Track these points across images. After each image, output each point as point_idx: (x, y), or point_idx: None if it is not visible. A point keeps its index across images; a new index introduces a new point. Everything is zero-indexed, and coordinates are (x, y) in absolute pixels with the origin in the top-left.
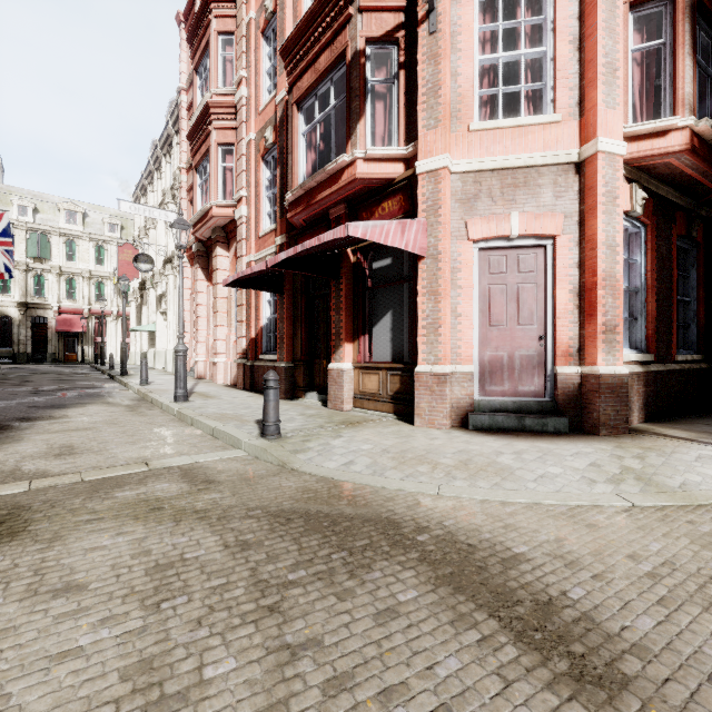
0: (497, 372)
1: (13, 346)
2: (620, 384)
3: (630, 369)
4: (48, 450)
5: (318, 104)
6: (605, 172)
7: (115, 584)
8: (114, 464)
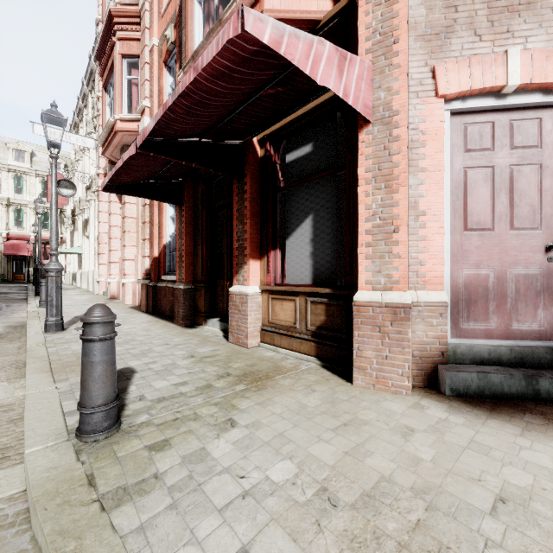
0: (479, 300)
1: None
2: None
3: None
4: None
5: None
6: None
7: None
8: None
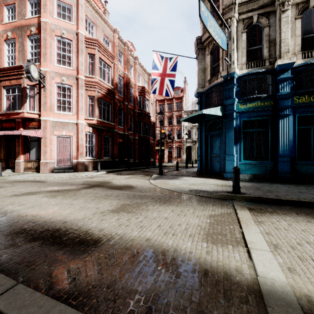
0: (61, 161)
1: None
2: (83, 163)
3: (89, 160)
4: None
5: (11, 88)
6: (80, 126)
7: None
8: None
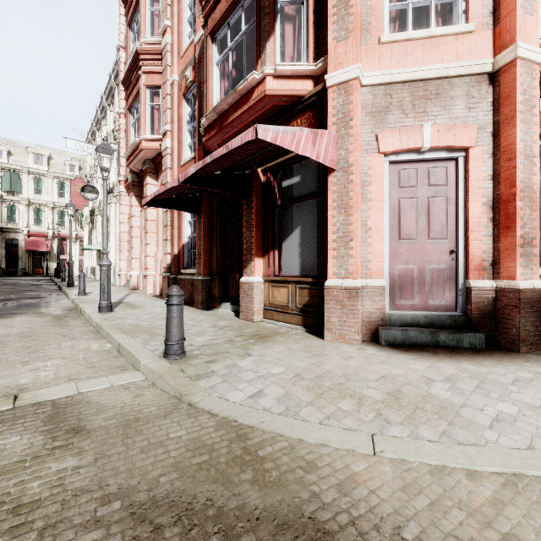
0: (407, 285)
1: None
2: (538, 298)
3: None
4: None
5: (231, 34)
6: (523, 80)
7: None
8: None
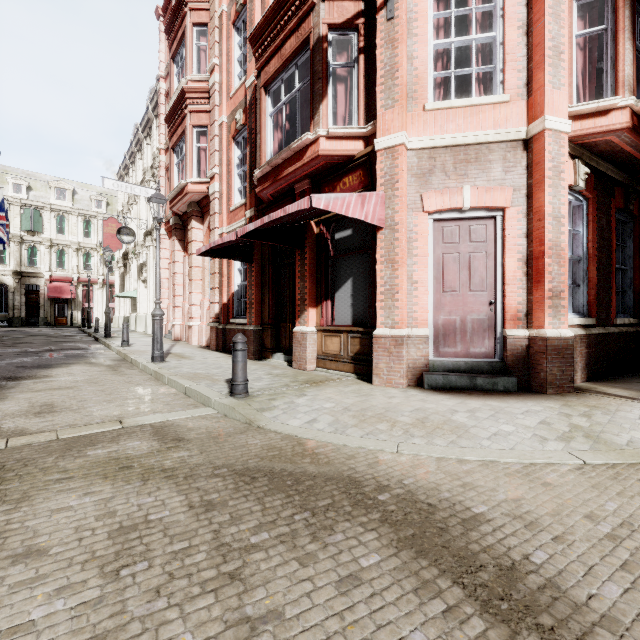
0: (450, 334)
1: (9, 311)
2: (565, 346)
3: (573, 332)
4: (29, 408)
5: (284, 87)
6: (552, 149)
7: (76, 549)
8: (89, 422)
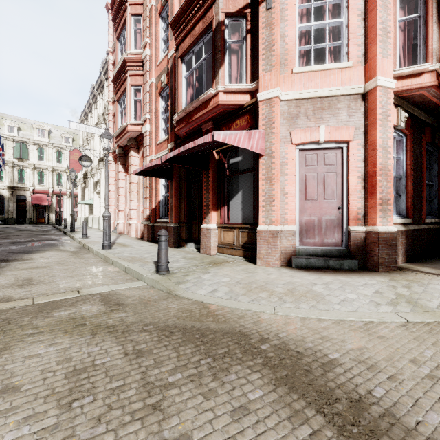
0: (311, 230)
1: (5, 214)
2: (391, 238)
3: (397, 228)
4: (15, 281)
5: (195, 57)
6: (382, 99)
7: (41, 386)
8: (56, 292)
